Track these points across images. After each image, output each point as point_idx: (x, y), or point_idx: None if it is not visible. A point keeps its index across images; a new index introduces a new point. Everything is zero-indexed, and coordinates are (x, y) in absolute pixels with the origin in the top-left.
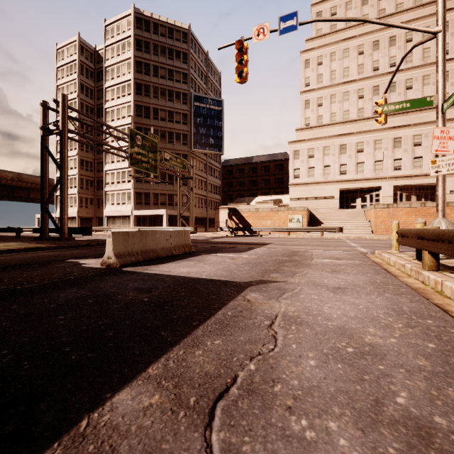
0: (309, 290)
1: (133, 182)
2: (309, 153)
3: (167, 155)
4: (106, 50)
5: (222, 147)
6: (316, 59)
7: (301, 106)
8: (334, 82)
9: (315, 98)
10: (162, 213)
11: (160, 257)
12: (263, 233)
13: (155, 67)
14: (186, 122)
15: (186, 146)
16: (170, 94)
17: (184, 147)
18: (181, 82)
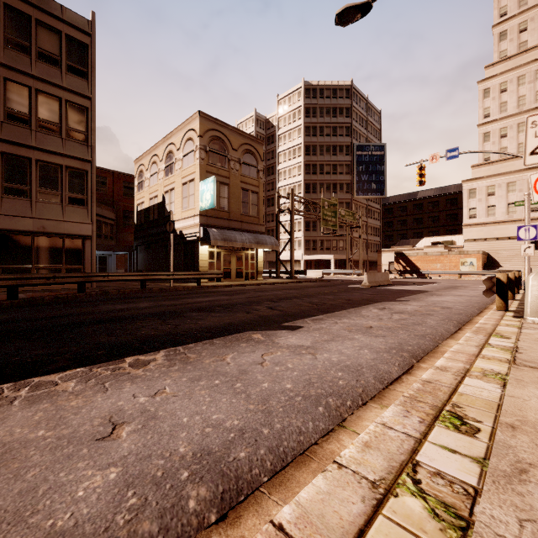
0: (455, 292)
1: (303, 231)
2: (488, 191)
3: (342, 212)
4: (278, 120)
5: (384, 190)
6: (497, 86)
7: (479, 140)
8: (522, 109)
9: (496, 129)
10: (329, 258)
11: (380, 285)
12: (432, 275)
13: (321, 127)
14: (349, 172)
15: (348, 194)
16: (334, 149)
17: (347, 196)
18: (344, 136)
